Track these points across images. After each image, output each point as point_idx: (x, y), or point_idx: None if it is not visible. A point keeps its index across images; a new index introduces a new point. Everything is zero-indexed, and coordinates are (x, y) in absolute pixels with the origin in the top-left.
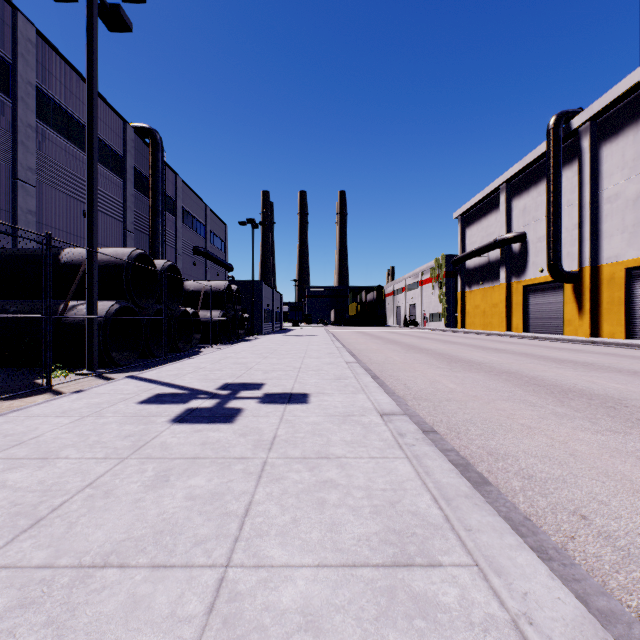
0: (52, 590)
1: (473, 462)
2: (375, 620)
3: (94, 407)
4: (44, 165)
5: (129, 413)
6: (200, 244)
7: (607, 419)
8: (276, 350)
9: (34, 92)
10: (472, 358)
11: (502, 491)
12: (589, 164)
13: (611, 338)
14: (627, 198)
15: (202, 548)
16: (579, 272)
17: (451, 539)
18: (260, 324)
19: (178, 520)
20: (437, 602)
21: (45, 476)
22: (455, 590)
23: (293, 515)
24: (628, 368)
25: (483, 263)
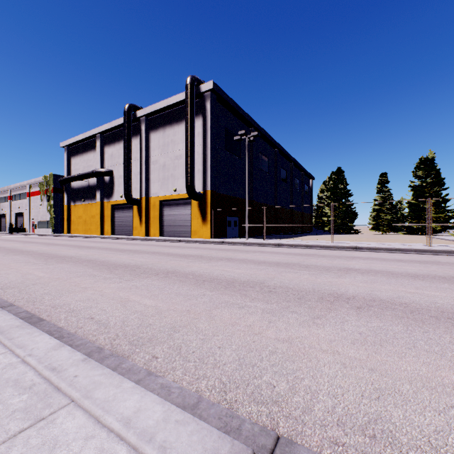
0: None
1: (39, 314)
2: None
3: None
4: None
5: None
6: None
7: (129, 275)
8: None
9: None
10: (68, 254)
11: (53, 322)
12: (145, 140)
13: (154, 236)
14: (161, 164)
15: None
16: (141, 200)
17: None
18: None
19: None
20: None
21: None
22: None
23: None
24: (153, 251)
25: (85, 186)
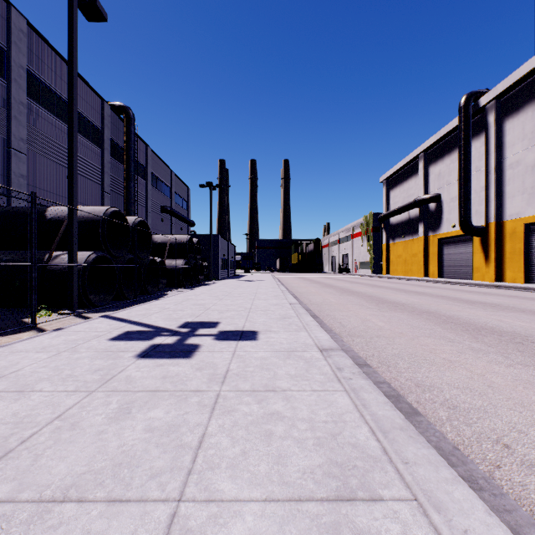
0: (10, 526)
1: (403, 393)
2: None
3: (70, 343)
4: (34, 136)
5: (100, 349)
6: (167, 204)
7: (517, 354)
8: (230, 293)
9: (25, 74)
10: (396, 300)
11: (431, 421)
12: (494, 136)
13: (513, 283)
14: (526, 164)
15: (157, 481)
16: (486, 227)
17: (390, 472)
18: (217, 271)
19: (136, 452)
20: None
21: (19, 408)
22: (397, 526)
23: (243, 447)
24: (530, 308)
25: (404, 220)
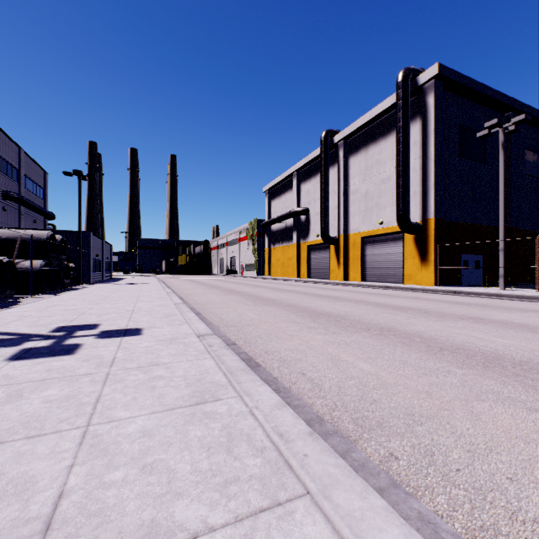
0: None
1: (255, 358)
2: (183, 425)
3: None
4: None
5: None
6: (12, 188)
7: (333, 327)
8: (108, 297)
9: None
10: (271, 297)
11: (267, 369)
12: (343, 168)
13: (354, 281)
14: (362, 193)
15: (66, 422)
16: (338, 238)
17: (230, 389)
18: (88, 273)
19: (41, 414)
20: (216, 412)
21: None
22: (226, 406)
23: (133, 396)
24: (356, 299)
25: (283, 227)
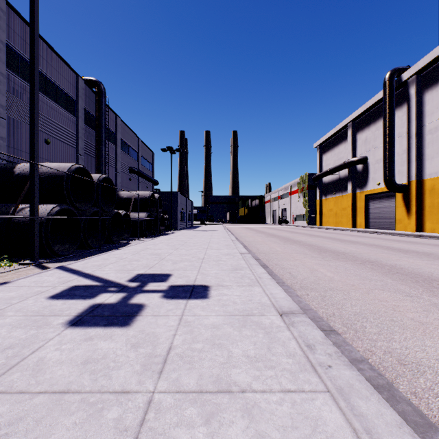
0: None
1: (389, 377)
2: None
3: (3, 303)
4: (13, 104)
5: (31, 311)
6: (134, 165)
7: None
8: (186, 242)
9: (5, 48)
10: (336, 248)
11: None
12: (415, 106)
13: (432, 233)
14: None
15: None
16: (407, 184)
17: None
18: (176, 222)
19: None
20: None
21: None
22: None
23: None
24: None
25: (335, 179)
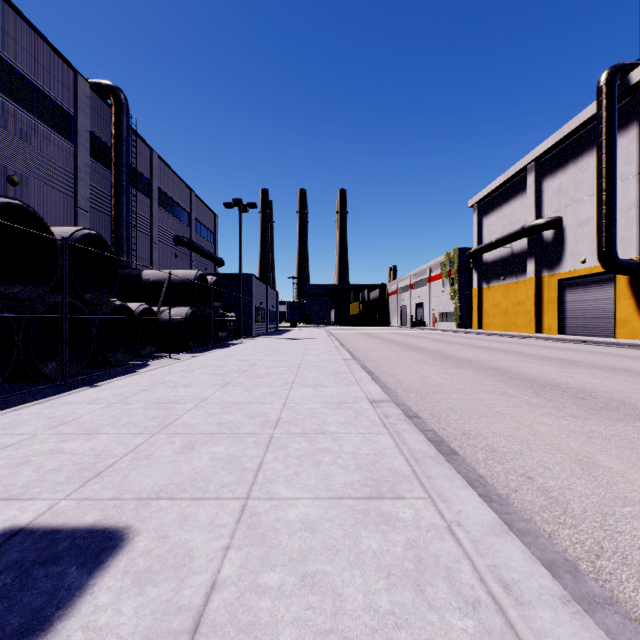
0: None
1: None
2: None
3: None
4: None
5: None
6: (183, 233)
7: None
8: (253, 365)
9: None
10: (555, 378)
11: None
12: None
13: None
14: None
15: None
16: None
17: None
18: (250, 325)
19: None
20: None
21: None
22: None
23: None
24: None
25: (505, 255)
